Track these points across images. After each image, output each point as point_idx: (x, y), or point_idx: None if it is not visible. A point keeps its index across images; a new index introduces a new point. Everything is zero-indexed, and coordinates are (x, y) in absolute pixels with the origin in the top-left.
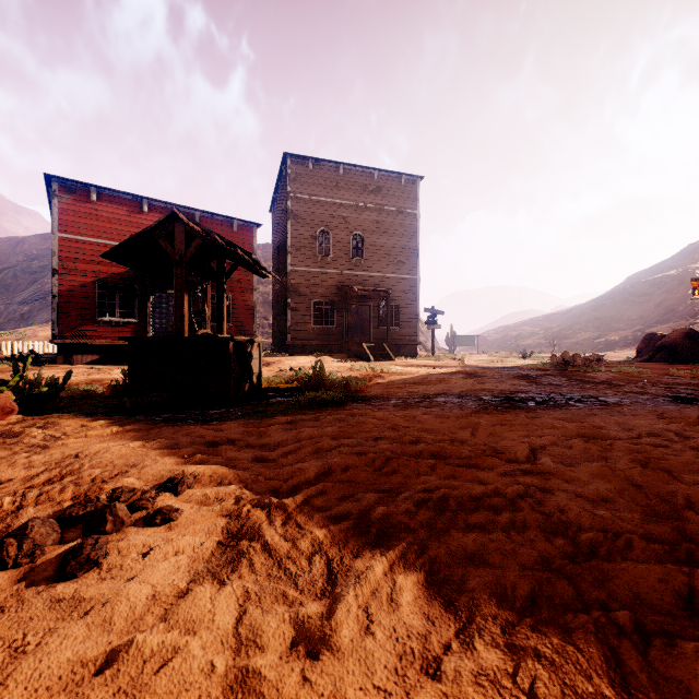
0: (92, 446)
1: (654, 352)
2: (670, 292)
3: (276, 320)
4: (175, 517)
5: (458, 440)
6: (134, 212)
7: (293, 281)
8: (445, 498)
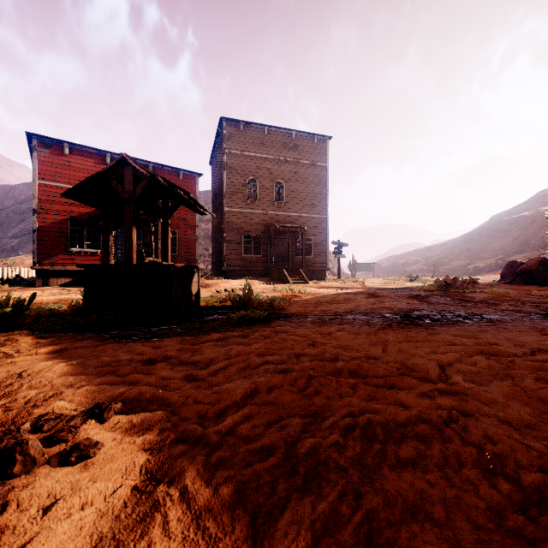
0: (37, 364)
1: (515, 276)
2: (524, 228)
3: (214, 251)
4: (92, 453)
5: (372, 357)
6: (100, 163)
7: (227, 219)
8: (370, 425)
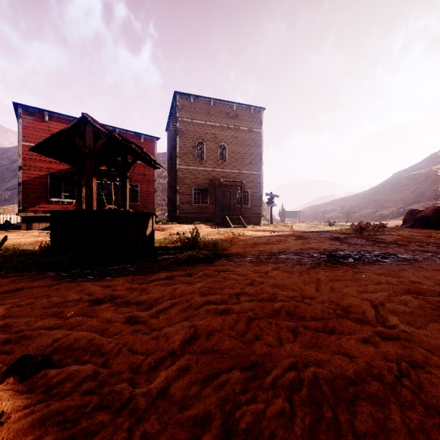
0: None
1: (414, 221)
2: (420, 183)
3: (170, 201)
4: None
5: (307, 296)
6: None
7: (180, 175)
8: (317, 383)
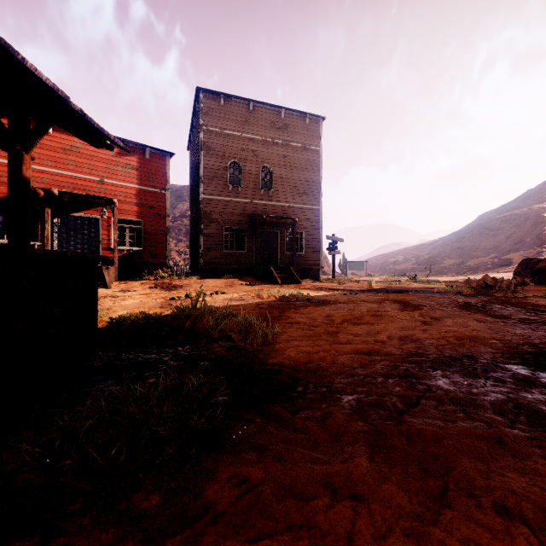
0: None
1: (532, 275)
2: (518, 226)
3: (192, 246)
4: None
5: None
6: None
7: (205, 208)
8: None
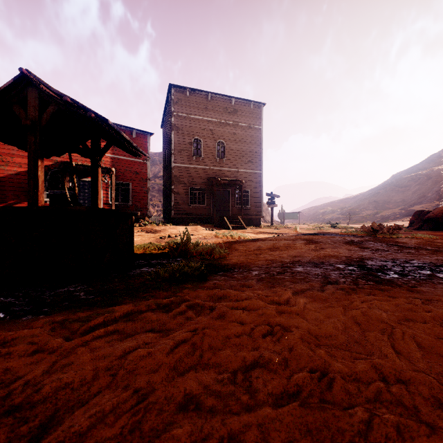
0: None
1: (422, 223)
2: (421, 184)
3: (165, 201)
4: None
5: (393, 377)
6: None
7: (175, 173)
8: None
